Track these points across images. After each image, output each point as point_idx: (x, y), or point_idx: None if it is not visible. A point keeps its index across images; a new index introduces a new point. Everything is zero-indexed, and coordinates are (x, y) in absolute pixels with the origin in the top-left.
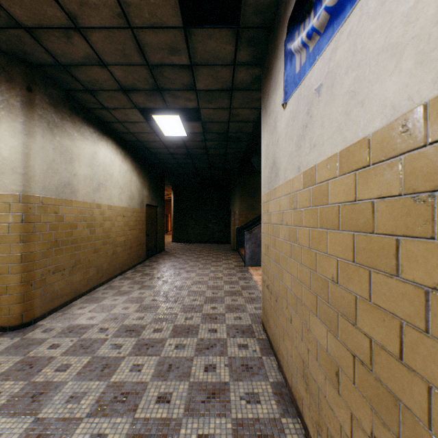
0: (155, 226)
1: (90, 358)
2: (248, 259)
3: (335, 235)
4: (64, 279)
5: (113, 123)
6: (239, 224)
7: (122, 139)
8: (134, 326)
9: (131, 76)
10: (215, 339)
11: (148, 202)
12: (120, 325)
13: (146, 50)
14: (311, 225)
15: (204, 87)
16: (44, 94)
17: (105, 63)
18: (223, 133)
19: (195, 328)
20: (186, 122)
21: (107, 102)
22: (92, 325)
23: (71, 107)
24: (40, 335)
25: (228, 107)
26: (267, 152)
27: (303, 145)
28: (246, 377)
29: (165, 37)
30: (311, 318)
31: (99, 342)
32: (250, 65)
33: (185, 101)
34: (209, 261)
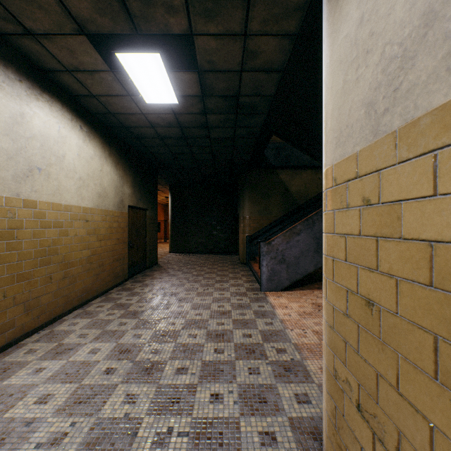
0: (143, 234)
1: None
2: (266, 280)
3: None
4: None
5: (58, 73)
6: (250, 232)
7: (84, 109)
8: None
9: None
10: None
11: (131, 203)
12: None
13: None
14: None
15: None
16: None
17: None
18: (231, 96)
19: None
20: (173, 70)
21: (25, 15)
22: None
23: None
24: None
25: (242, 30)
26: (368, 33)
27: None
28: None
29: None
30: None
31: None
32: None
33: (165, 13)
34: (212, 280)
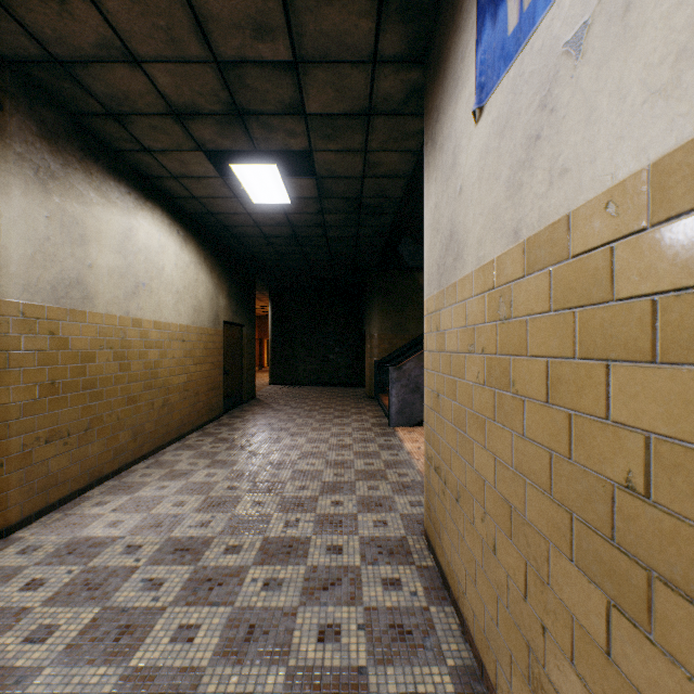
0: (239, 357)
1: (98, 612)
2: (395, 413)
3: (639, 374)
4: (69, 452)
5: (162, 179)
6: (380, 355)
7: (181, 210)
8: (190, 540)
9: (186, 85)
10: (339, 569)
11: (227, 318)
12: (164, 538)
13: (210, 31)
14: (552, 352)
15: (319, 109)
16: (27, 117)
17: (136, 59)
18: (353, 198)
19: (302, 545)
20: (289, 177)
21: (148, 138)
22: (114, 539)
23: (83, 145)
24: (11, 561)
25: (363, 148)
26: (437, 219)
27: (529, 180)
28: (399, 655)
29: (245, 2)
30: (552, 559)
31: (121, 575)
32: (404, 62)
33: (286, 137)
34: (330, 416)
